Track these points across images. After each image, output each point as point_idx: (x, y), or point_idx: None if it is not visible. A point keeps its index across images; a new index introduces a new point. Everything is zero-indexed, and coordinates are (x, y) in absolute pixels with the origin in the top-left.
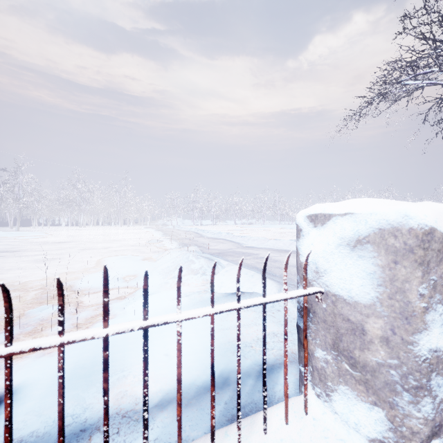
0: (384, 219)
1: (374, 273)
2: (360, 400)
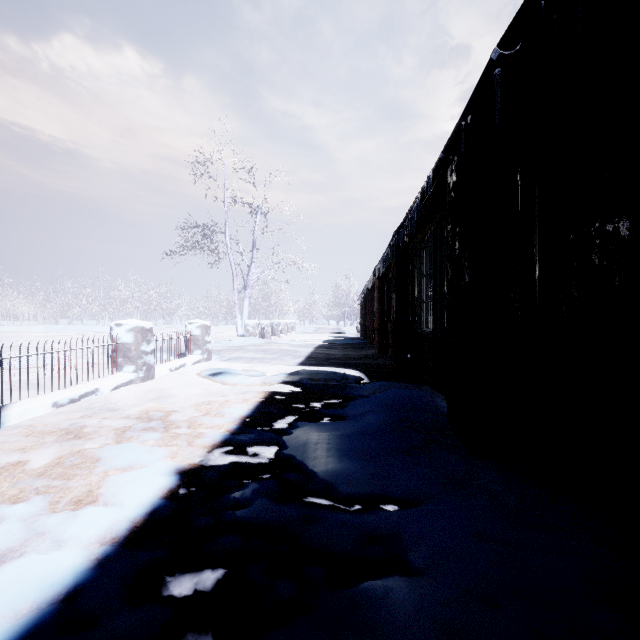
0: (202, 323)
1: (200, 331)
2: (198, 350)
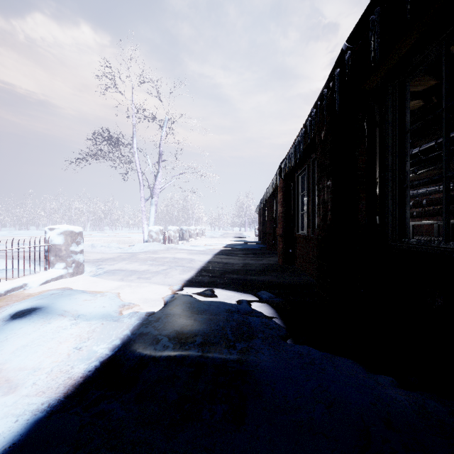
0: (65, 229)
1: (63, 239)
2: (61, 263)
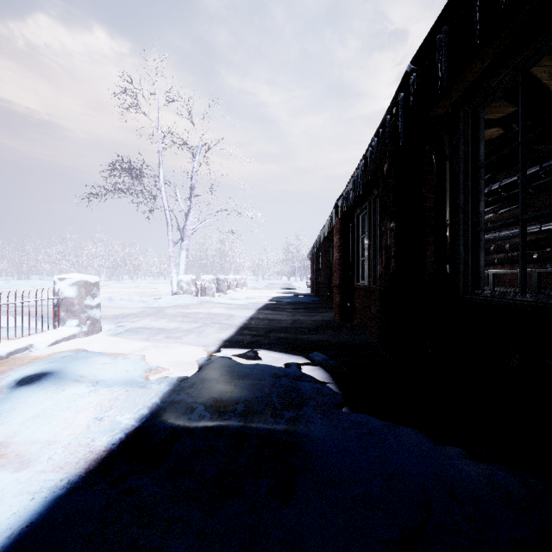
0: (78, 279)
1: (76, 290)
2: (73, 320)
